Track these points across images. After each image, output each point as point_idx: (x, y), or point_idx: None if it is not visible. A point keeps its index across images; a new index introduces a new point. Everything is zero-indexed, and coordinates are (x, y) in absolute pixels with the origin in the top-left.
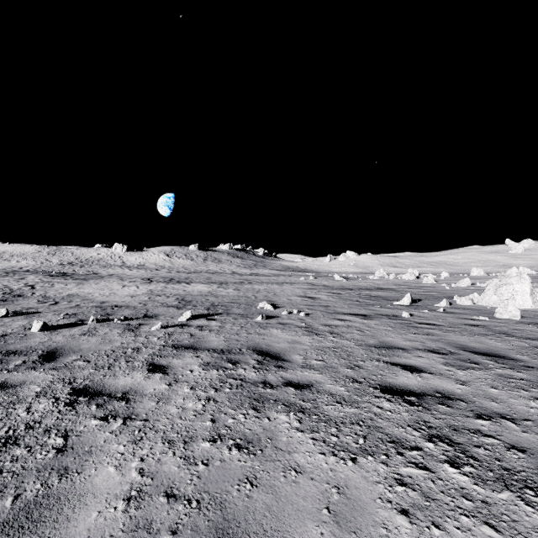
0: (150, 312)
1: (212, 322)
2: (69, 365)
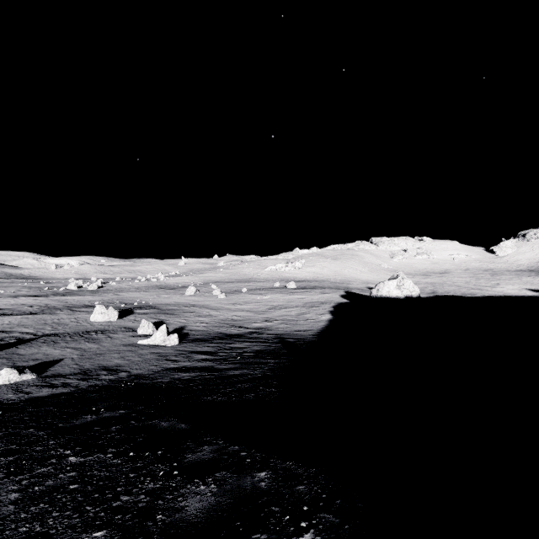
0: None
1: None
2: None
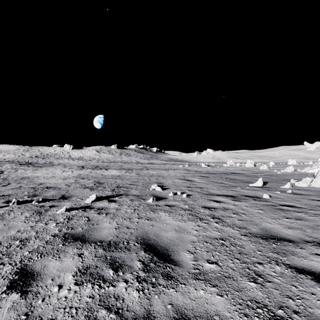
0: (68, 193)
1: (111, 204)
2: None
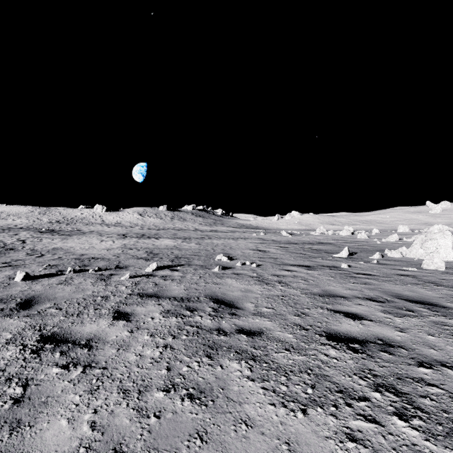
0: (121, 263)
1: (175, 272)
2: (42, 312)
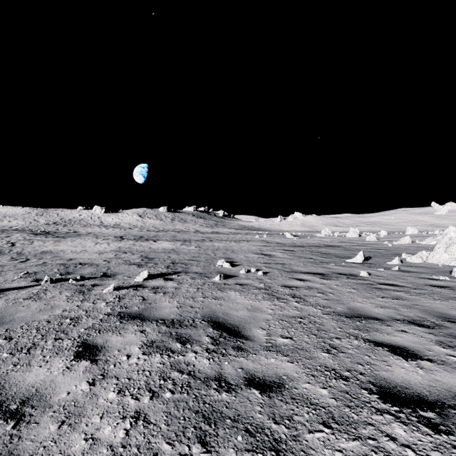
0: (110, 270)
1: (168, 282)
2: None
